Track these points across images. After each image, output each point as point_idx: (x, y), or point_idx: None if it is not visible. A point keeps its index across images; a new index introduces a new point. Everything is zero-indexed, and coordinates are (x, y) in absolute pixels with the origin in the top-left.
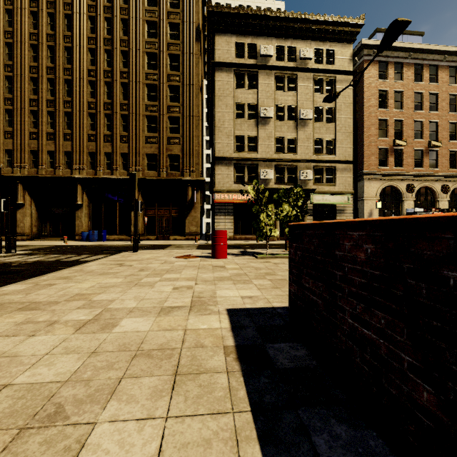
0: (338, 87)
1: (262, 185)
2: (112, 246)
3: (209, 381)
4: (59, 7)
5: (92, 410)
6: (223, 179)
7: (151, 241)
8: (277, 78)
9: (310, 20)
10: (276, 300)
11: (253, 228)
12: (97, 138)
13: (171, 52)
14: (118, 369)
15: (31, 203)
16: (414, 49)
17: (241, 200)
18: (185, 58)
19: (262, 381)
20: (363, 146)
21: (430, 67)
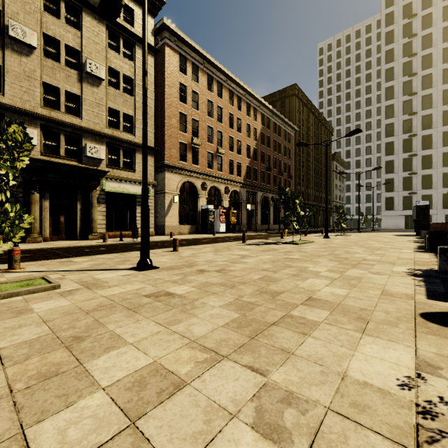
0: (139, 57)
1: None
2: None
3: None
4: None
5: None
6: None
7: None
8: None
9: None
10: None
11: None
12: None
13: None
14: None
15: None
16: (207, 59)
17: None
18: None
19: None
20: (165, 134)
21: (218, 83)
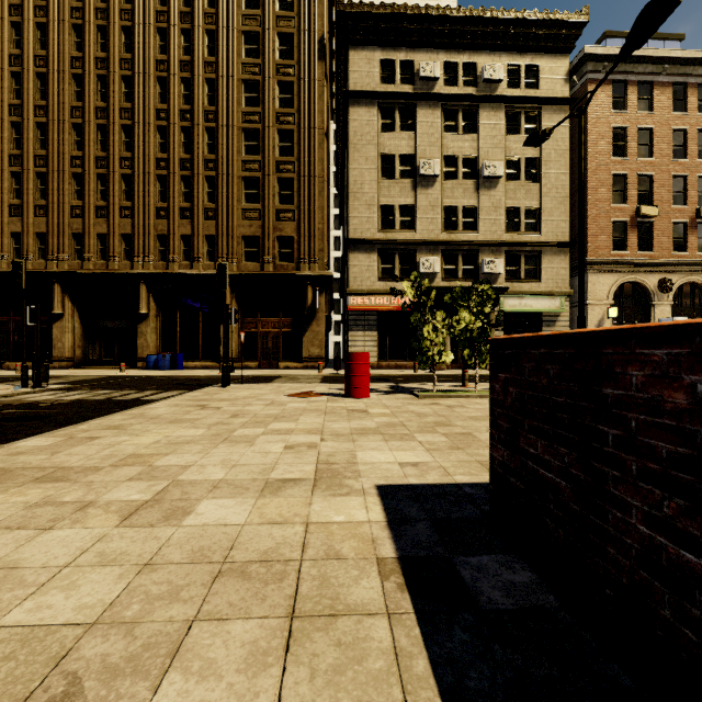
0: (546, 124)
1: (426, 280)
2: (191, 378)
3: (355, 634)
4: (114, 17)
5: (133, 692)
6: (362, 274)
7: (250, 370)
8: (446, 114)
9: (500, 19)
10: (460, 471)
11: (408, 351)
12: (170, 214)
13: (280, 78)
14: (187, 601)
15: (74, 312)
16: (672, 59)
17: (390, 306)
18: (302, 87)
19: (457, 638)
20: (587, 217)
21: (699, 87)
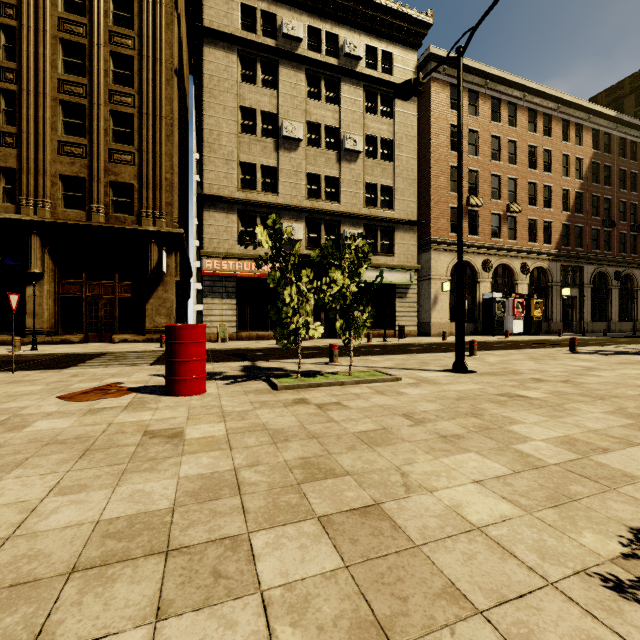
0: (398, 110)
1: (288, 228)
2: None
3: None
4: None
5: None
6: (219, 235)
7: (68, 346)
8: (309, 79)
9: None
10: None
11: (270, 320)
12: None
13: None
14: None
15: None
16: (492, 76)
17: (251, 272)
18: (145, 8)
19: None
20: (431, 201)
21: (509, 105)
